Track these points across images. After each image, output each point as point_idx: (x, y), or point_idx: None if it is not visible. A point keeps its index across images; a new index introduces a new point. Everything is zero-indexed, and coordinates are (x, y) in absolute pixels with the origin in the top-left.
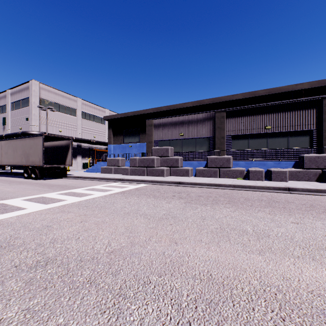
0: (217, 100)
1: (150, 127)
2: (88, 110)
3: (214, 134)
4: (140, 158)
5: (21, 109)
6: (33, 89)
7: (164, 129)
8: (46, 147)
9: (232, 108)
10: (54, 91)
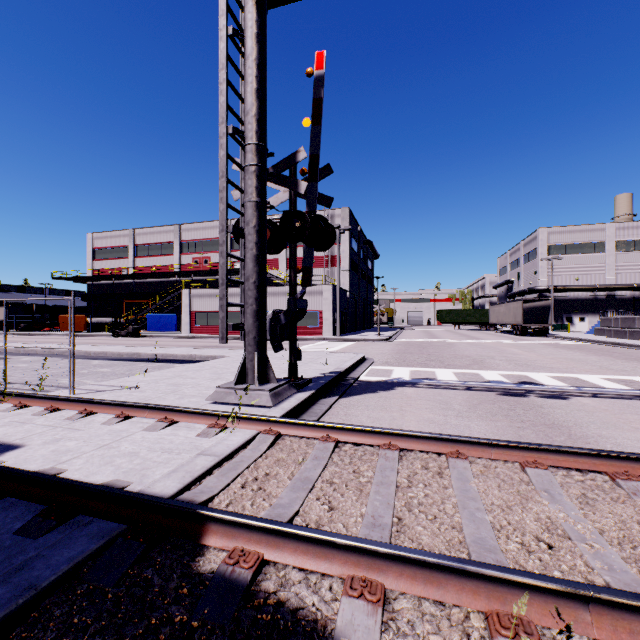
0: None
1: None
2: (631, 235)
3: None
4: (621, 317)
5: (531, 262)
6: (539, 238)
7: None
8: (535, 307)
9: None
10: (566, 230)
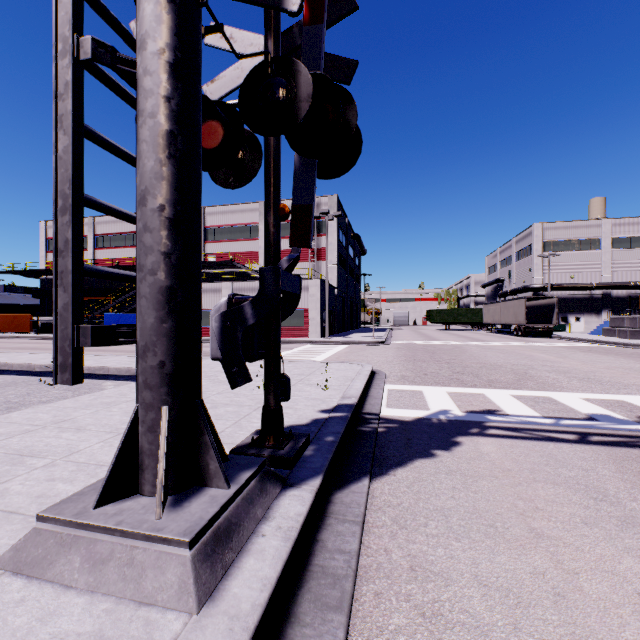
0: None
1: None
2: (627, 231)
3: None
4: (639, 316)
5: (524, 259)
6: (534, 234)
7: None
8: (536, 306)
9: None
10: (562, 225)
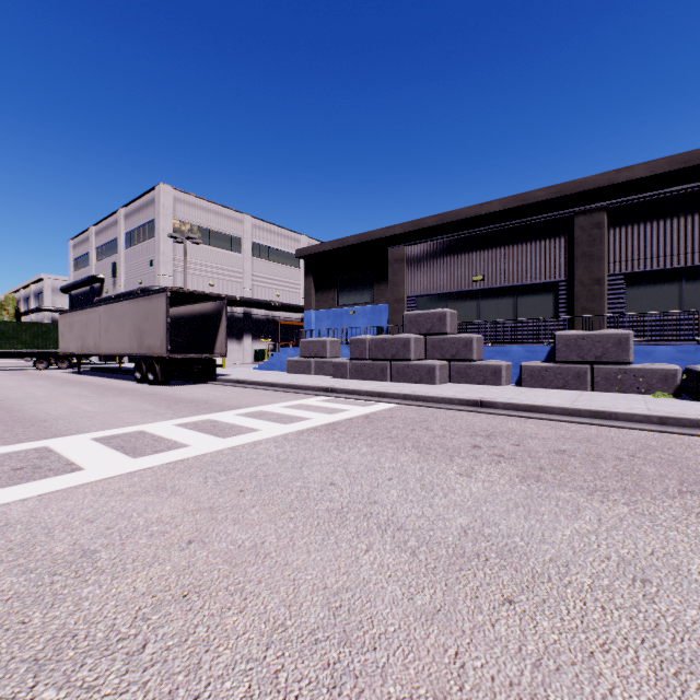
0: (570, 187)
1: (397, 264)
2: (266, 239)
3: (571, 274)
4: (375, 338)
5: (142, 245)
6: (161, 202)
7: (433, 267)
8: (179, 317)
9: (626, 199)
10: (199, 204)
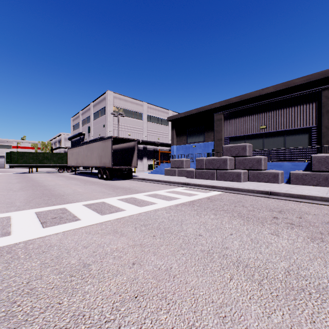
0: (315, 76)
1: (218, 121)
2: (153, 113)
3: (319, 122)
4: (208, 158)
5: (100, 118)
6: (108, 99)
7: (238, 122)
8: (116, 149)
9: None
10: (124, 98)
